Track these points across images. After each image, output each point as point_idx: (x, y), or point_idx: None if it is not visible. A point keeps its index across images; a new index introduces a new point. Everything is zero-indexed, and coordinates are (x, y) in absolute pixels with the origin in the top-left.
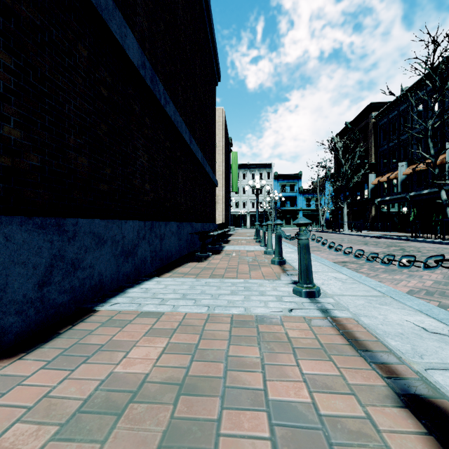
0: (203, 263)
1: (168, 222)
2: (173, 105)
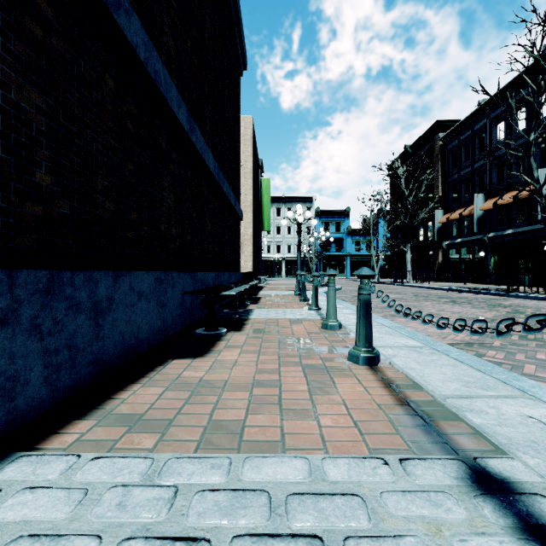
0: (203, 361)
1: (126, 271)
2: (143, 29)
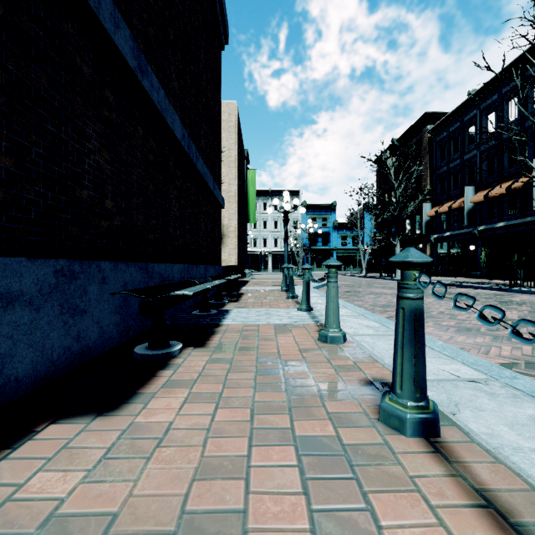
0: (108, 425)
1: None
2: None
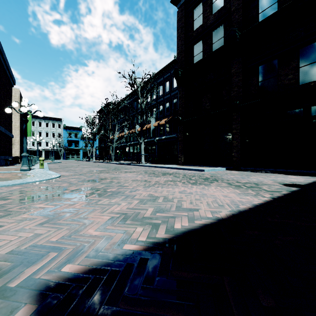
0: (7, 166)
1: None
2: None
